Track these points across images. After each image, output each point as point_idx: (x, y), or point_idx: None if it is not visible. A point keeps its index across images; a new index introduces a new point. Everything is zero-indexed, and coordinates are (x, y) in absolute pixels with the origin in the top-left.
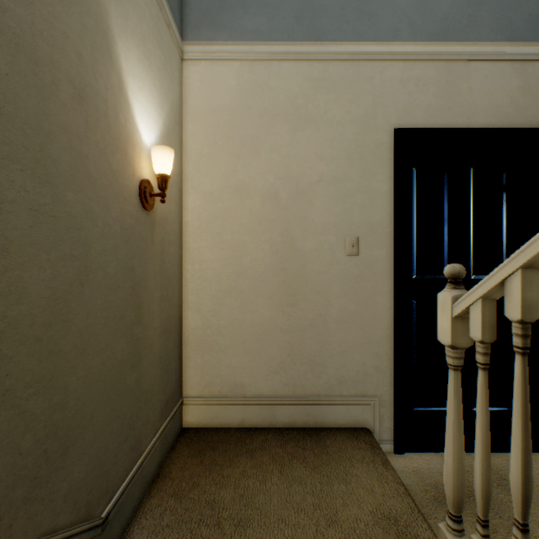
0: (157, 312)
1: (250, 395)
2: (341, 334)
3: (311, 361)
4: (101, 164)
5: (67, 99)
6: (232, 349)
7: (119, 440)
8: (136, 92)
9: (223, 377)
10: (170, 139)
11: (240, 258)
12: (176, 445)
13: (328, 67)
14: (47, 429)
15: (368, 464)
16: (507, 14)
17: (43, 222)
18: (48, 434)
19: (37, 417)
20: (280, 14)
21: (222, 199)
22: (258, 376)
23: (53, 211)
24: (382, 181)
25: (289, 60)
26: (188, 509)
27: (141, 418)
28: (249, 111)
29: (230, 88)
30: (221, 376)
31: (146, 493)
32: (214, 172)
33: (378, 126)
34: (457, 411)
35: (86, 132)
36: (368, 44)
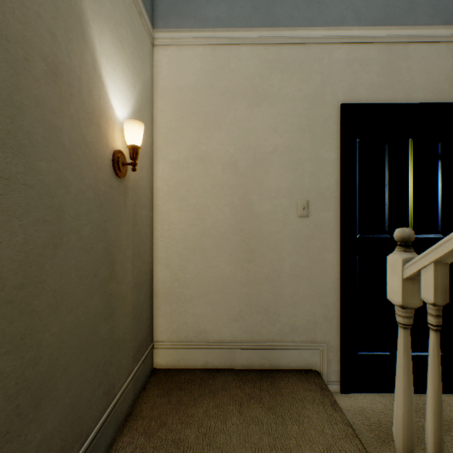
0: (129, 268)
1: (213, 340)
2: (293, 287)
3: (266, 311)
4: (75, 136)
5: (40, 75)
6: (196, 300)
7: (92, 386)
8: (110, 71)
9: (189, 324)
10: (142, 114)
11: (204, 220)
12: (147, 384)
13: (282, 50)
14: (19, 386)
15: (318, 405)
16: (443, 1)
17: (14, 190)
18: (20, 390)
19: (8, 375)
20: (239, 4)
21: (188, 167)
22: (220, 324)
23: (25, 180)
24: (330, 151)
25: (247, 44)
26: (156, 447)
27: (114, 364)
28: (212, 90)
29: (195, 70)
30: (187, 323)
31: (119, 431)
32: (181, 143)
33: (326, 102)
34: (407, 367)
35: (59, 106)
36: (317, 29)
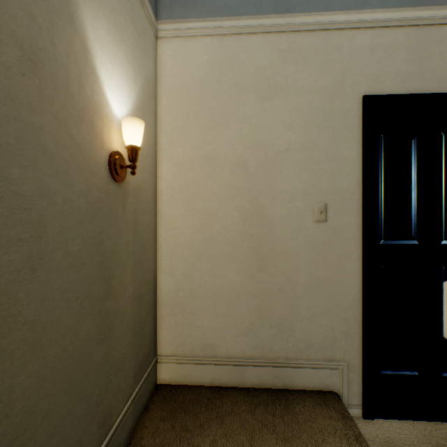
0: (129, 280)
1: (220, 355)
2: (309, 299)
3: (279, 325)
4: (60, 136)
5: (12, 62)
6: (203, 311)
7: (83, 423)
8: (105, 63)
9: (195, 338)
10: (144, 112)
11: (211, 225)
12: (149, 404)
13: (296, 38)
14: None
15: (341, 439)
16: None
17: None
18: None
19: None
20: None
21: (194, 168)
22: (228, 338)
23: None
24: (351, 148)
25: (257, 33)
26: None
27: (110, 391)
28: (219, 84)
29: (201, 63)
30: (192, 336)
31: None
32: (186, 143)
33: (346, 94)
34: None
35: (39, 101)
36: (336, 13)
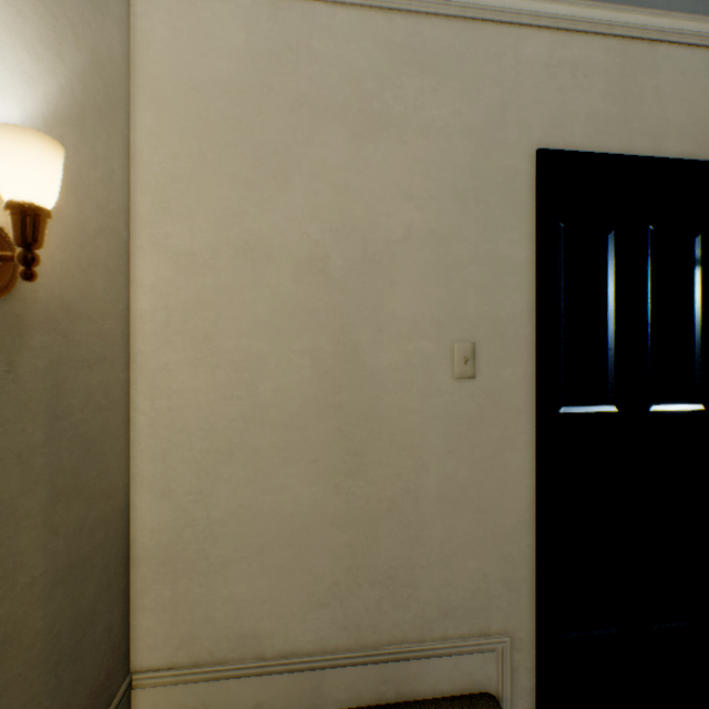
0: (32, 542)
1: (273, 653)
2: (445, 524)
3: (390, 578)
4: None
5: None
6: (235, 567)
7: None
8: None
9: (218, 623)
10: (88, 132)
11: (252, 386)
12: None
13: (422, 27)
14: None
15: None
16: None
17: None
18: None
19: None
20: None
21: (216, 267)
22: (290, 616)
23: None
24: (517, 243)
25: (349, 4)
26: None
27: None
28: (271, 96)
29: (232, 47)
30: (213, 621)
31: None
32: (199, 212)
33: (509, 144)
34: None
35: None
36: None
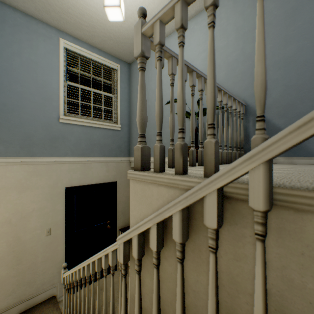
0: None
1: None
2: (43, 266)
3: (29, 282)
4: None
5: None
6: None
7: None
8: None
9: None
10: None
11: None
12: None
13: (37, 166)
14: None
15: (51, 312)
16: (103, 148)
17: None
18: None
19: None
20: (12, 145)
21: None
22: (0, 301)
23: None
24: (61, 205)
25: (17, 164)
26: None
27: None
28: None
29: None
30: None
31: None
32: None
33: (59, 186)
34: (65, 297)
35: None
36: (55, 157)
